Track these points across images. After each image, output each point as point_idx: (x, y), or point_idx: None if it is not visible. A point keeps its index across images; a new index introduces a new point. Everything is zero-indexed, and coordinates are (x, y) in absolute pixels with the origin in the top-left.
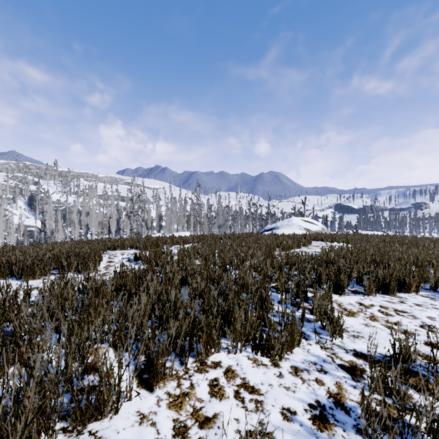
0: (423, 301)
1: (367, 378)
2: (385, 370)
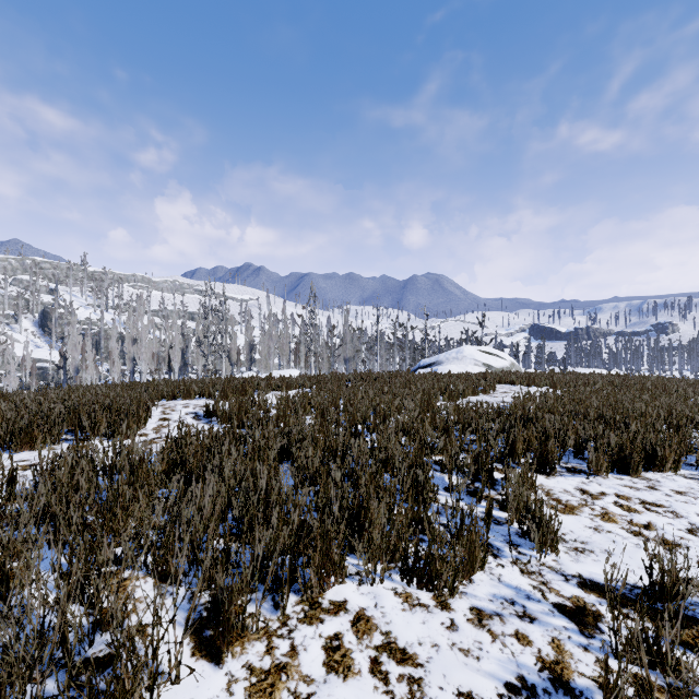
0: (687, 486)
1: (606, 631)
2: (642, 620)
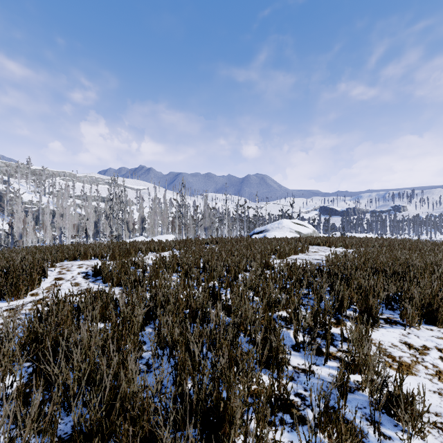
0: None
1: None
2: None
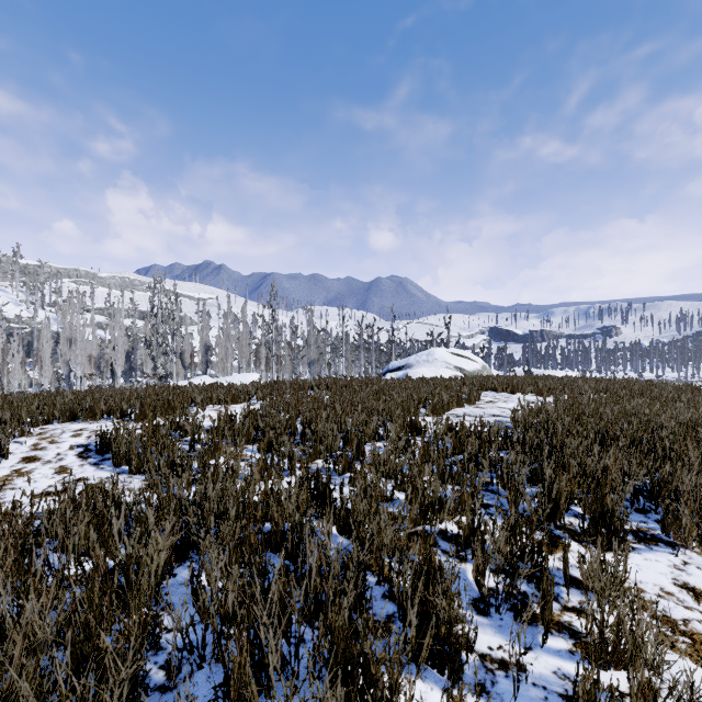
0: None
1: None
2: None
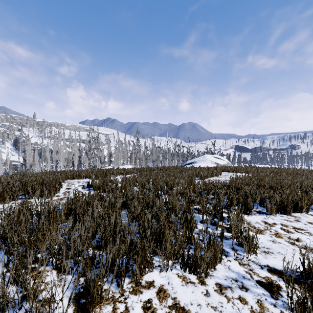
0: None
1: (284, 295)
2: (304, 291)
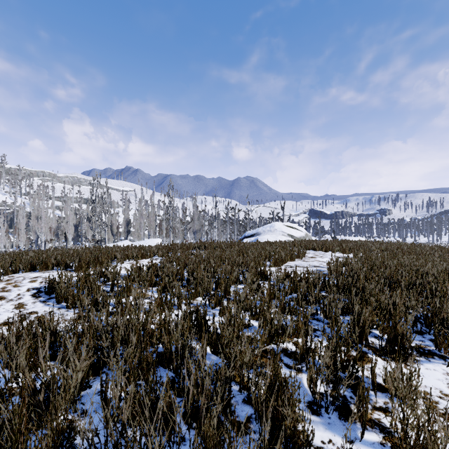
0: None
1: None
2: None
